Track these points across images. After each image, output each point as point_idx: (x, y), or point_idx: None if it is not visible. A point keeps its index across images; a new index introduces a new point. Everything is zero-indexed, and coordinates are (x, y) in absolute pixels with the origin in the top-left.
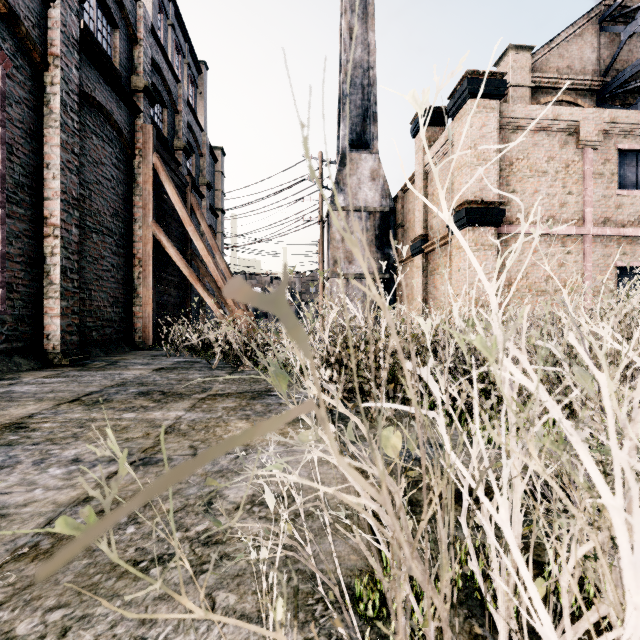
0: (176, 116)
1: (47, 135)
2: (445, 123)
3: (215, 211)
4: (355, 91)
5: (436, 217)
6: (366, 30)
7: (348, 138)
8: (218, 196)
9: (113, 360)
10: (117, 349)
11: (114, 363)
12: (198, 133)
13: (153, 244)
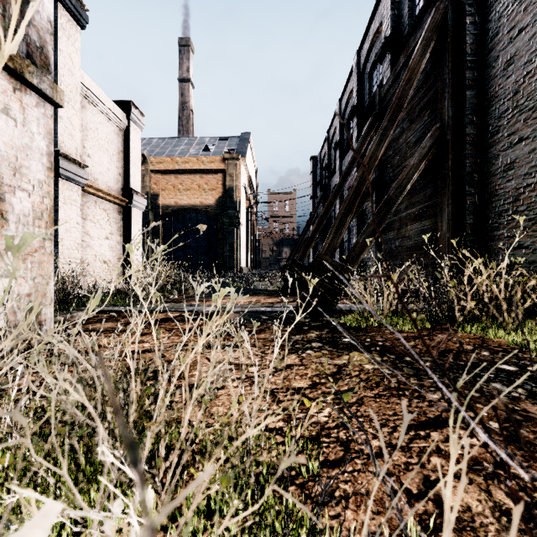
0: None
1: None
2: None
3: None
4: None
5: (93, 160)
6: None
7: None
8: None
9: None
10: None
11: None
12: None
13: (375, 200)
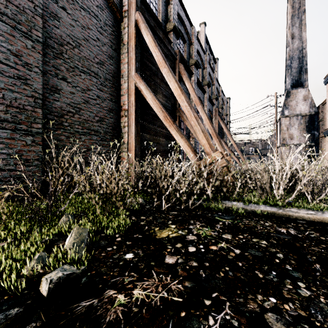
0: (219, 97)
1: (204, 123)
2: None
3: (227, 123)
4: (294, 61)
5: None
6: (301, 32)
7: (290, 83)
8: (228, 116)
9: None
10: None
11: None
12: (223, 98)
13: None
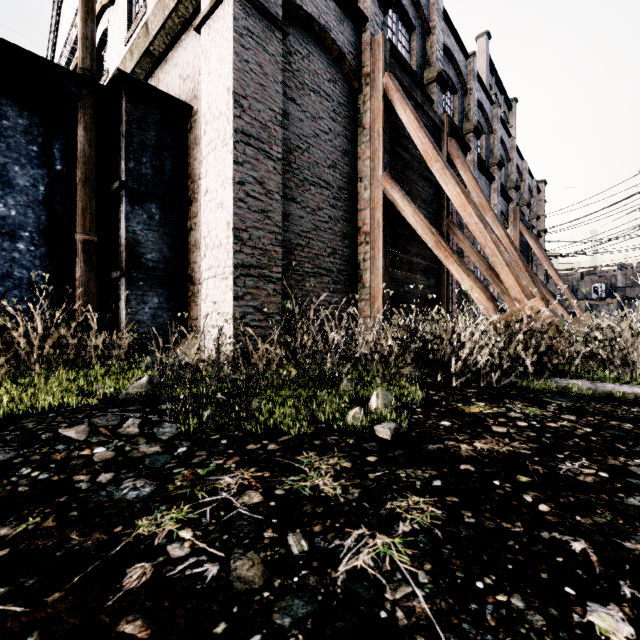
0: (521, 184)
1: None
2: None
3: (539, 234)
4: None
5: None
6: None
7: None
8: (540, 220)
9: None
10: None
11: None
12: (530, 183)
13: None
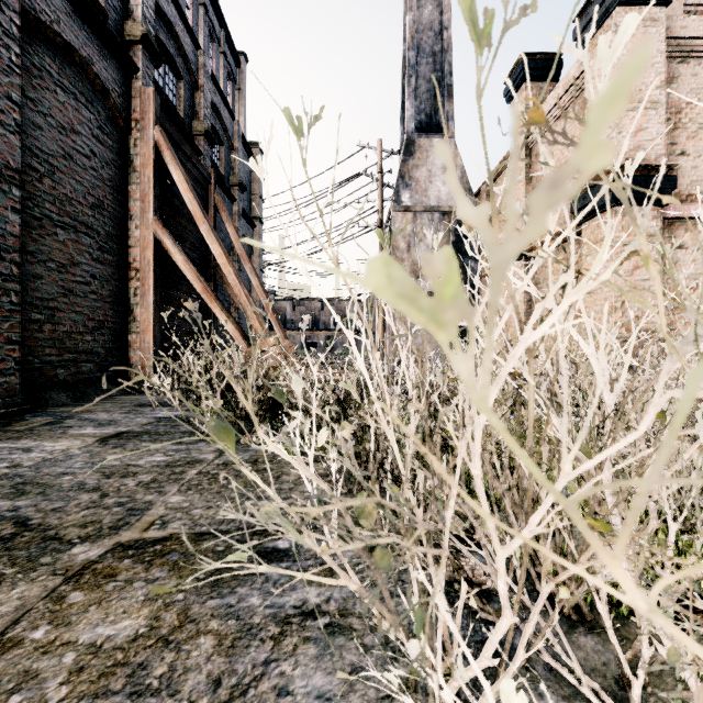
0: (196, 92)
1: None
2: (557, 75)
3: (251, 219)
4: (424, 60)
5: None
6: None
7: (415, 120)
8: (255, 202)
9: (69, 413)
10: (98, 393)
11: (60, 420)
12: (228, 120)
13: (155, 249)
